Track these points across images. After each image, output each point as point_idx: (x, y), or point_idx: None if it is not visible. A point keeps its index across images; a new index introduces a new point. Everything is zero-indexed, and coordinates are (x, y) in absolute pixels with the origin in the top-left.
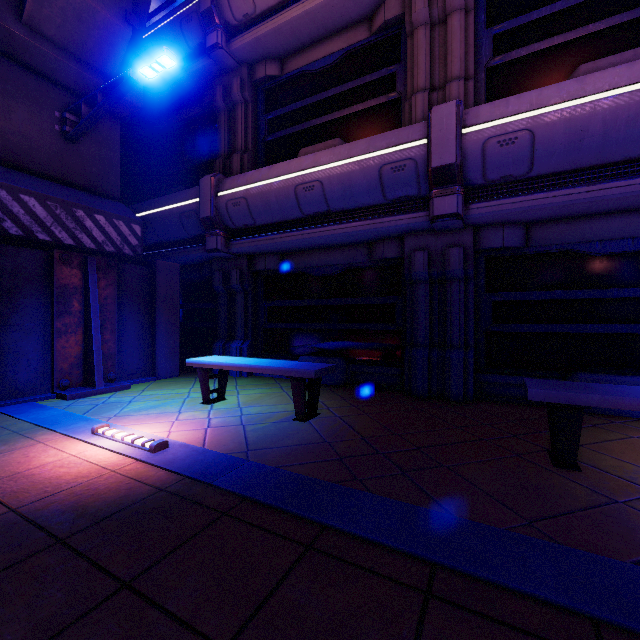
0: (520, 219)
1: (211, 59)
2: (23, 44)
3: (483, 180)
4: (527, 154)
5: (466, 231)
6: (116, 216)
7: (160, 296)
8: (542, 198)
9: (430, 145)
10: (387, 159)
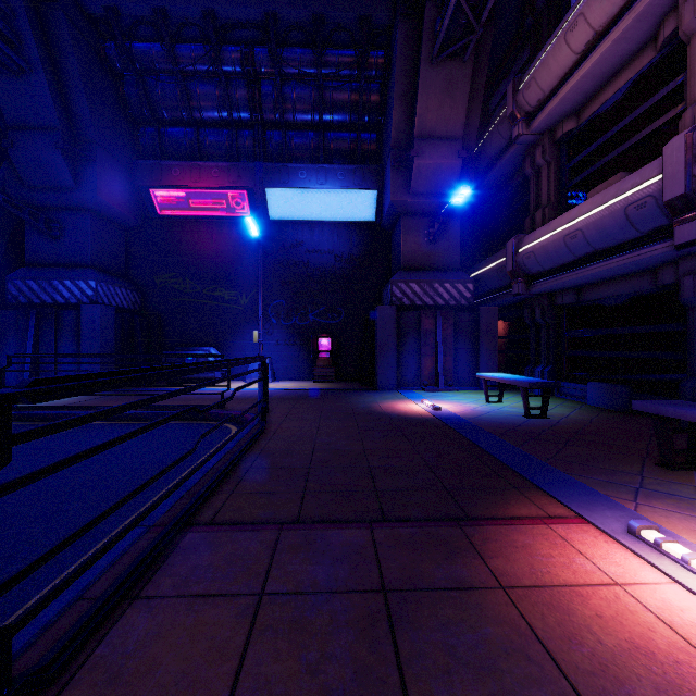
0: None
1: (518, 143)
2: (410, 204)
3: None
4: None
5: None
6: (456, 281)
7: (482, 331)
8: None
9: (663, 180)
10: (629, 200)
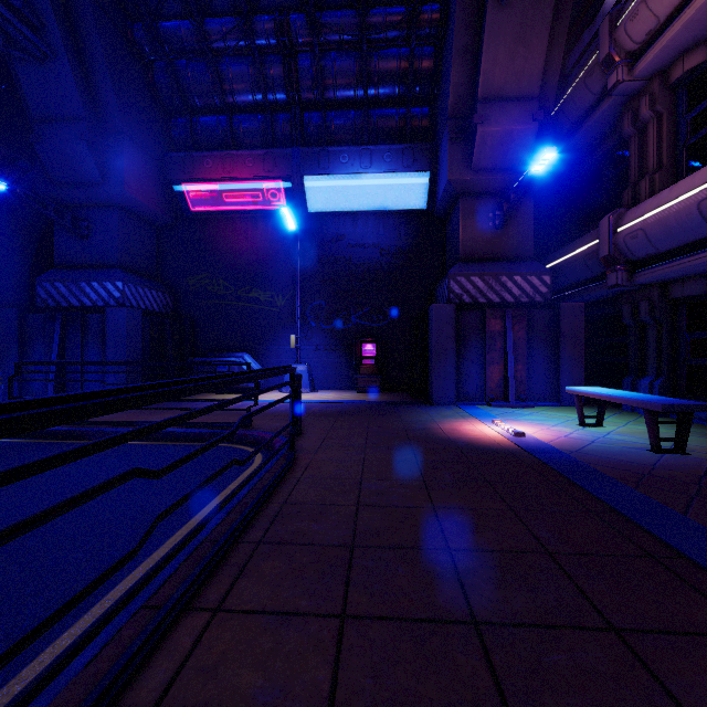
0: None
1: (615, 95)
2: (472, 183)
3: None
4: None
5: None
6: (529, 273)
7: (563, 334)
8: None
9: None
10: None
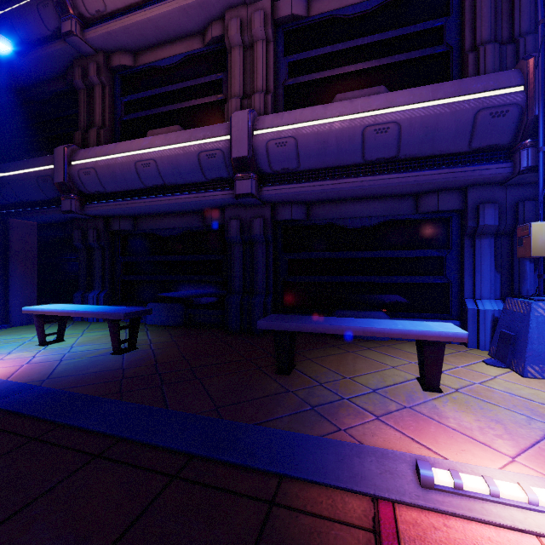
0: (300, 200)
1: (68, 43)
2: None
3: (270, 170)
4: (295, 154)
5: (266, 206)
6: None
7: (14, 251)
8: (307, 186)
9: (231, 141)
10: (203, 148)
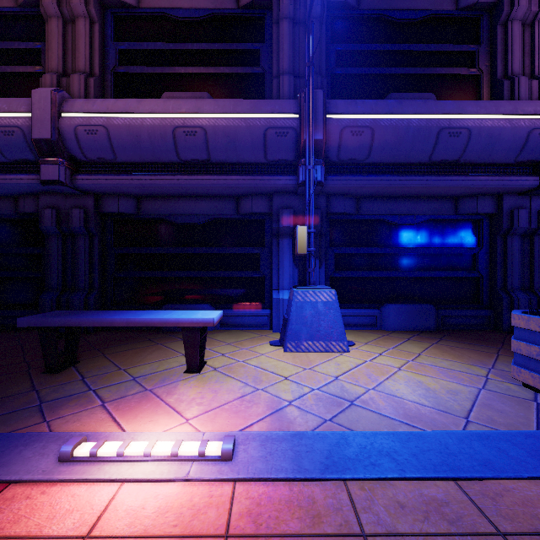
0: (126, 193)
1: None
2: None
3: (85, 158)
4: (108, 144)
5: (88, 197)
6: None
7: None
8: (125, 179)
9: (32, 119)
10: None
